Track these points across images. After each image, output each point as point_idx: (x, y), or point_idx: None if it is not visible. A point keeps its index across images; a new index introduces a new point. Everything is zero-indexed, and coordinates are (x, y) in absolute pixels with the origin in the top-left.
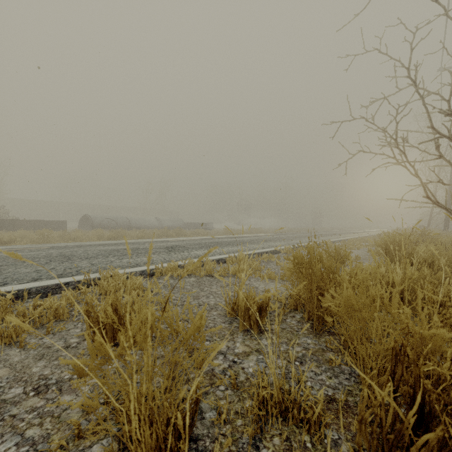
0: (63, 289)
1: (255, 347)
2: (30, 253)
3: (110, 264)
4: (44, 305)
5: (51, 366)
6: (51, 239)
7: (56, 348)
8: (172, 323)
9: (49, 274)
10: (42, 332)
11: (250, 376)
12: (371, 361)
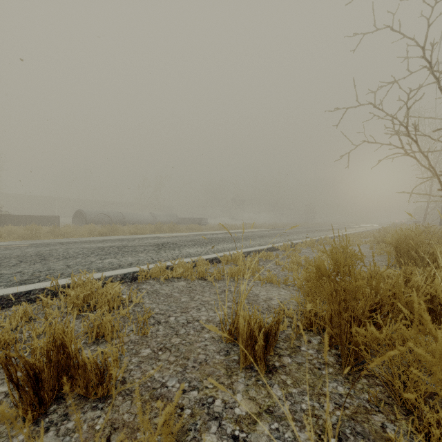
0: (21, 300)
1: (264, 404)
2: (3, 252)
3: (89, 265)
4: None
5: None
6: (39, 235)
7: None
8: None
9: (10, 279)
10: None
11: None
12: None
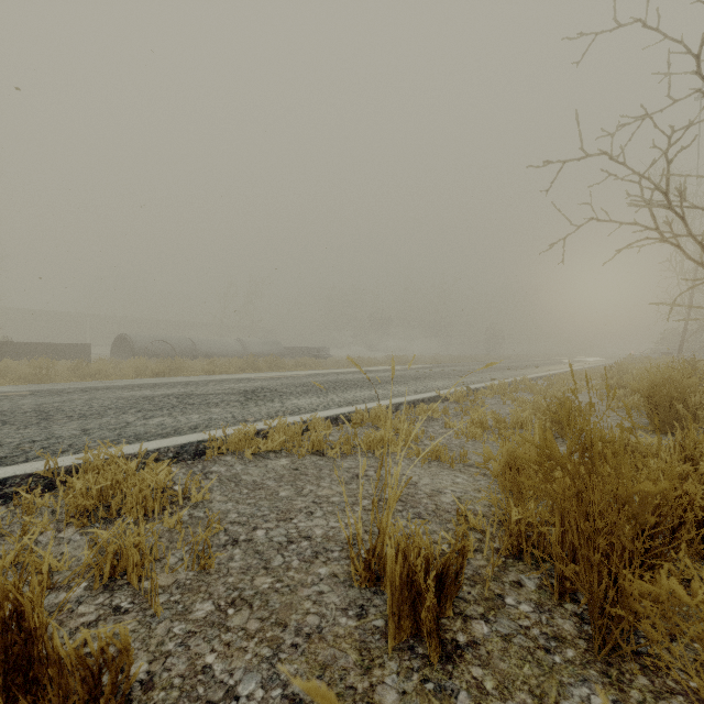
0: None
1: None
2: None
3: (121, 430)
4: None
5: None
6: (54, 376)
7: None
8: None
9: None
10: None
11: None
12: None
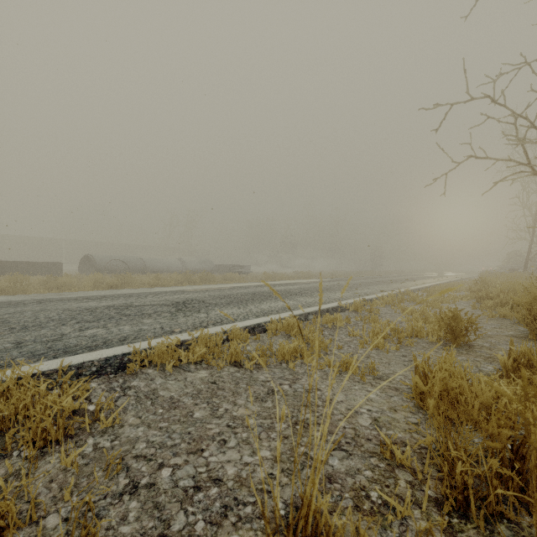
0: None
1: None
2: None
3: (53, 343)
4: None
5: None
6: (26, 288)
7: None
8: None
9: None
10: None
11: None
12: None
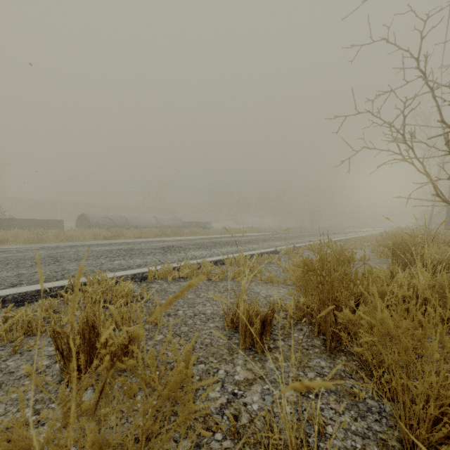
0: (43, 296)
1: (259, 373)
2: (16, 254)
3: (100, 266)
4: (14, 317)
5: (7, 401)
6: (45, 239)
7: (19, 374)
8: (143, 375)
9: (30, 278)
10: (8, 352)
11: (254, 417)
12: (414, 406)
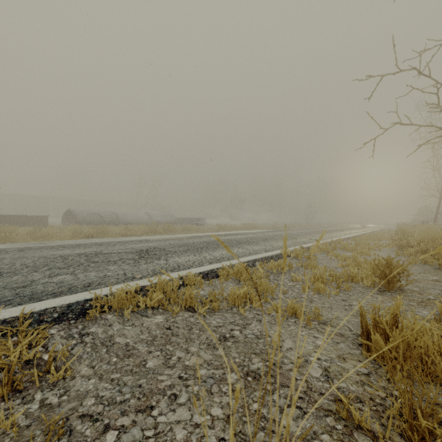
0: None
1: None
2: None
3: (22, 289)
4: None
5: None
6: (15, 237)
7: None
8: None
9: None
10: None
11: None
12: None
